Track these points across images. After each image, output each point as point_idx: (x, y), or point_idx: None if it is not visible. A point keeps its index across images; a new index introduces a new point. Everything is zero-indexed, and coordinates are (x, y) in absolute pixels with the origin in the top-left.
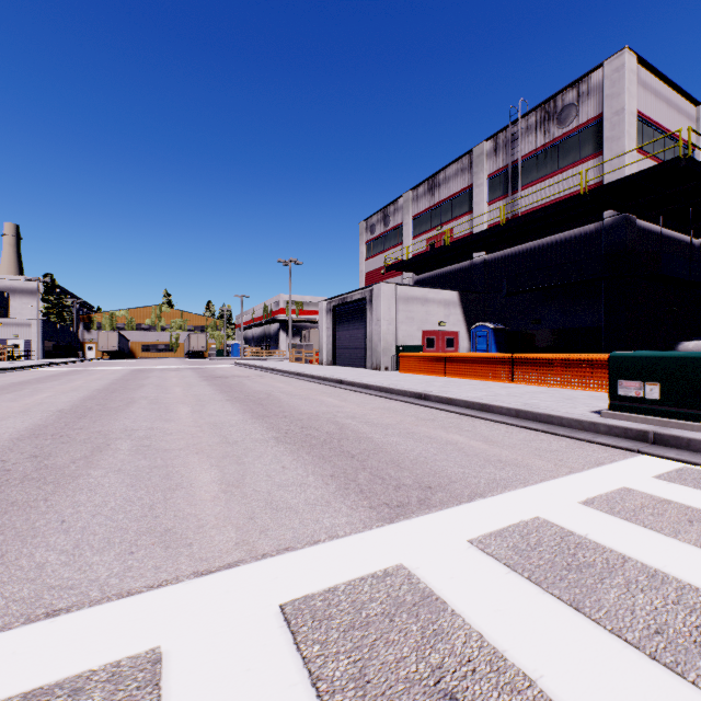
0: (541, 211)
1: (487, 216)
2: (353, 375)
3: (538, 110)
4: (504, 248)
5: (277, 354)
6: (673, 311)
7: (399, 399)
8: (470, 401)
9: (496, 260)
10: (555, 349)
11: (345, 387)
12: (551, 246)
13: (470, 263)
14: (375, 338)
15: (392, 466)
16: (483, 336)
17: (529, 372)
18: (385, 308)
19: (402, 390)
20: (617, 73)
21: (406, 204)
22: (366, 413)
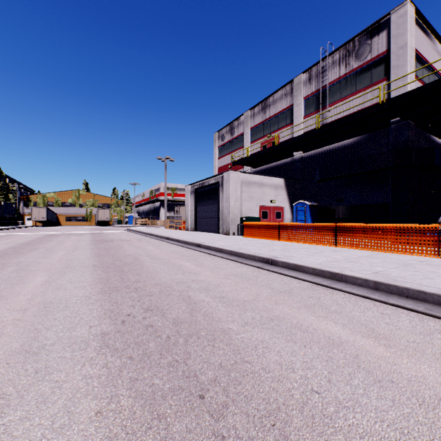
0: (348, 118)
1: (304, 126)
2: (209, 239)
3: (341, 49)
4: (316, 148)
5: (159, 223)
6: (435, 193)
7: (248, 263)
8: (319, 269)
9: (310, 156)
10: (354, 220)
11: (202, 250)
12: (351, 146)
13: (291, 159)
14: (225, 212)
15: (274, 437)
16: (302, 210)
17: (351, 238)
18: (232, 189)
19: (251, 255)
20: (401, 19)
21: (246, 119)
22: (220, 282)
